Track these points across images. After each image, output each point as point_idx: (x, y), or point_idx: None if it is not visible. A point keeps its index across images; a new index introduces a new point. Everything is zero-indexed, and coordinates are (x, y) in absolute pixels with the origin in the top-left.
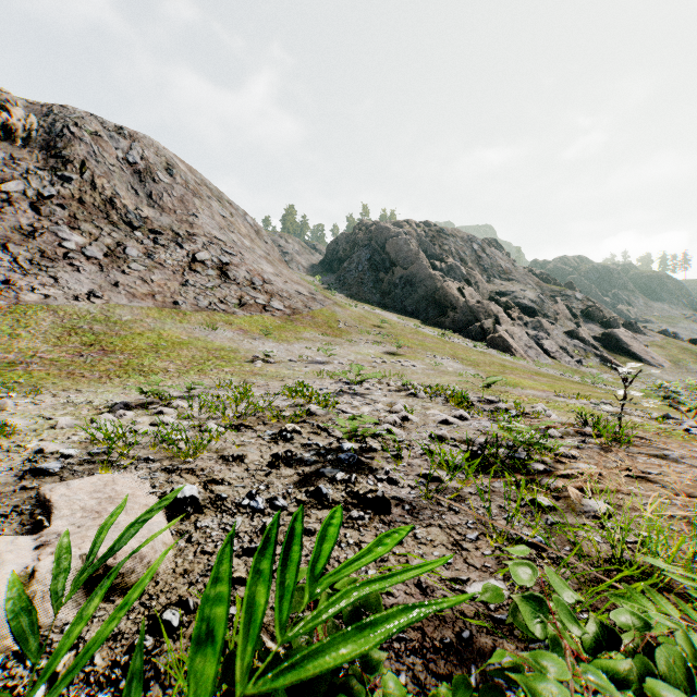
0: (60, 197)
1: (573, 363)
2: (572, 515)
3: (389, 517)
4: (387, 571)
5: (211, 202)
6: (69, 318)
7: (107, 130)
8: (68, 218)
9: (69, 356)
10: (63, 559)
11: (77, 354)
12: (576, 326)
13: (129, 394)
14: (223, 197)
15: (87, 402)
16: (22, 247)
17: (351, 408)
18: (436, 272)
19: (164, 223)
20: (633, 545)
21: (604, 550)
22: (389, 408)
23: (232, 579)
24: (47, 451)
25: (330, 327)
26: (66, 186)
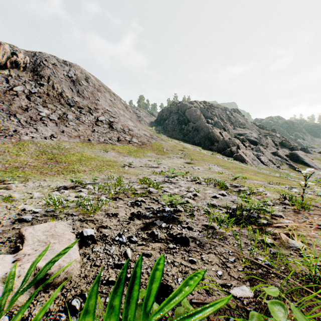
0: (39, 93)
1: (275, 167)
2: (283, 248)
3: (188, 248)
4: None
5: (105, 93)
6: (42, 147)
7: (59, 62)
8: (42, 102)
9: (41, 164)
10: (10, 282)
11: (45, 163)
12: (277, 149)
13: (67, 182)
14: (111, 91)
15: (48, 185)
16: (22, 115)
17: (169, 190)
18: (209, 125)
19: (84, 104)
20: (318, 267)
21: (303, 269)
22: (187, 190)
23: (108, 282)
24: (27, 209)
25: (159, 150)
26: (41, 88)
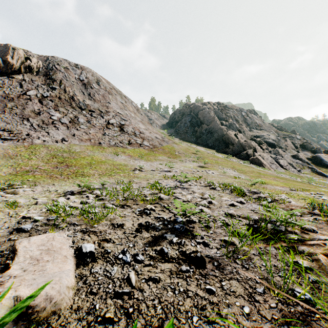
0: (51, 97)
1: (296, 171)
2: (324, 275)
3: (205, 271)
4: (205, 318)
5: (116, 96)
6: (53, 150)
7: (71, 66)
8: (54, 106)
9: (51, 168)
10: None
11: (55, 167)
12: (297, 152)
13: (75, 186)
14: (122, 94)
15: (55, 190)
16: (34, 119)
17: (181, 196)
18: (223, 127)
19: (95, 107)
20: None
21: None
22: (201, 196)
23: (104, 318)
24: (28, 217)
25: (171, 154)
26: (53, 92)
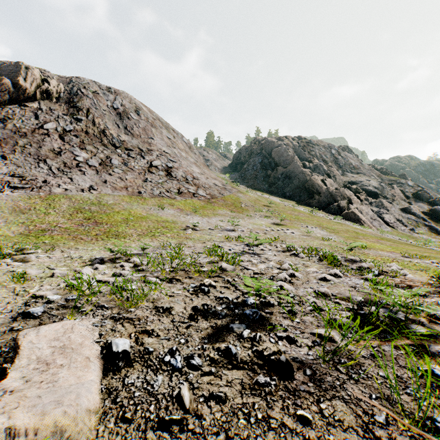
0: (75, 131)
1: (407, 230)
2: None
3: (293, 384)
4: None
5: (162, 129)
6: (77, 202)
7: (102, 89)
8: (79, 143)
9: (75, 226)
10: None
11: (80, 225)
12: (408, 204)
13: (106, 251)
14: (169, 127)
15: (80, 257)
16: (53, 161)
17: (251, 265)
18: (306, 169)
19: (134, 144)
20: None
21: None
22: (279, 266)
23: None
24: (40, 296)
25: (235, 206)
26: (79, 124)
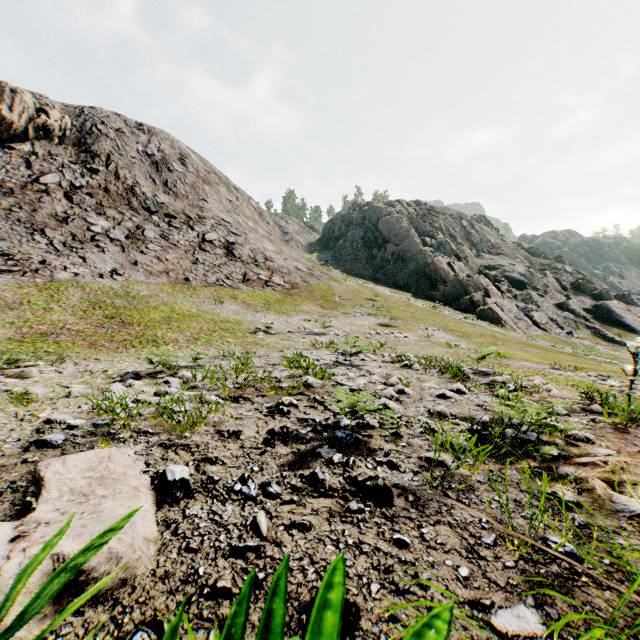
0: (89, 187)
1: (563, 334)
2: (601, 514)
3: (391, 511)
4: (392, 586)
5: (219, 187)
6: (94, 293)
7: (129, 126)
8: (95, 205)
9: (92, 328)
10: None
11: (100, 326)
12: (566, 298)
13: (141, 363)
14: (230, 183)
15: (103, 371)
16: (56, 232)
17: (347, 380)
18: (426, 248)
19: (178, 208)
20: None
21: None
22: (384, 380)
23: (215, 590)
24: (55, 421)
25: (326, 300)
26: (94, 177)
